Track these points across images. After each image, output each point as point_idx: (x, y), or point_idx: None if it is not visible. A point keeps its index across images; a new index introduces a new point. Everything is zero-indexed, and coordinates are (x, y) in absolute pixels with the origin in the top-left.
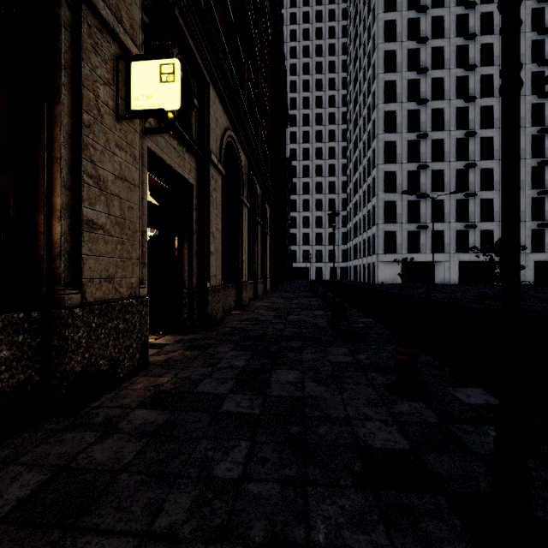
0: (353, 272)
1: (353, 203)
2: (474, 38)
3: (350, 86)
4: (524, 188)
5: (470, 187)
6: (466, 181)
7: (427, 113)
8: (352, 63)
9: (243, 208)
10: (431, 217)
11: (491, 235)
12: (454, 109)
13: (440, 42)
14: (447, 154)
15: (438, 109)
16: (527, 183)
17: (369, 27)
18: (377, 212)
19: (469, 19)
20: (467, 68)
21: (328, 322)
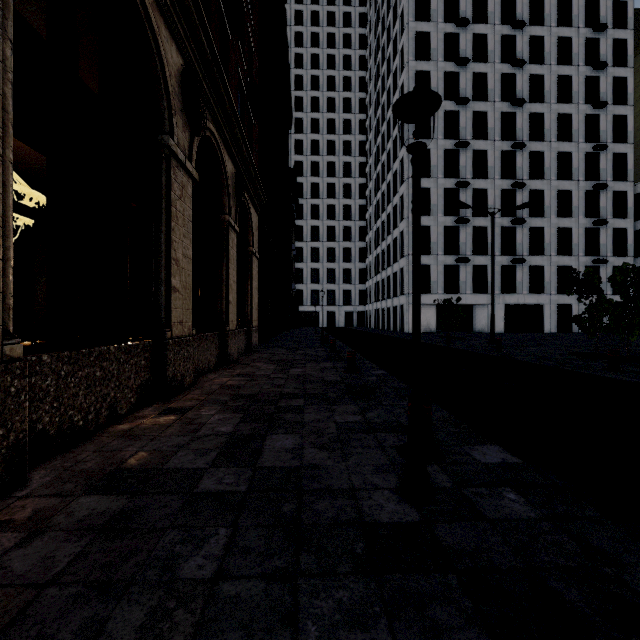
0: (373, 318)
1: (373, 231)
2: (523, 26)
3: (370, 85)
4: (577, 216)
5: (517, 213)
6: (512, 205)
7: (468, 116)
8: (372, 57)
9: (173, 168)
10: (473, 249)
11: (541, 273)
12: (499, 113)
13: (483, 28)
14: (491, 170)
15: (481, 112)
16: (581, 210)
17: (395, 5)
18: (406, 240)
19: (517, 3)
20: (515, 64)
21: (392, 480)
